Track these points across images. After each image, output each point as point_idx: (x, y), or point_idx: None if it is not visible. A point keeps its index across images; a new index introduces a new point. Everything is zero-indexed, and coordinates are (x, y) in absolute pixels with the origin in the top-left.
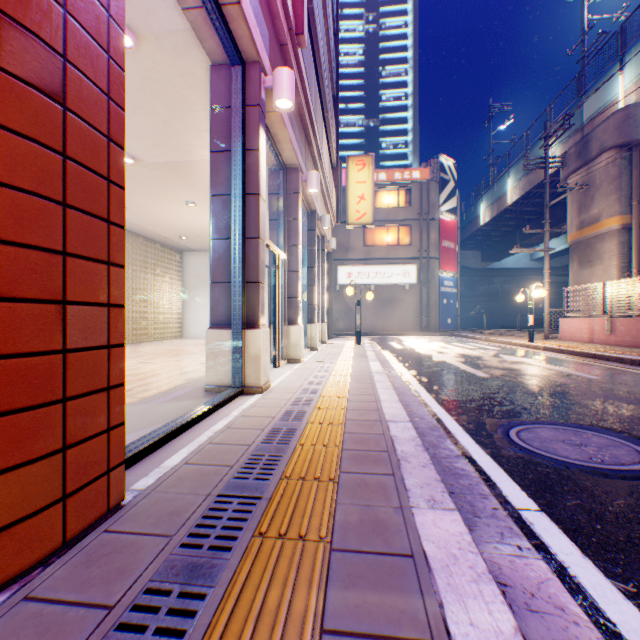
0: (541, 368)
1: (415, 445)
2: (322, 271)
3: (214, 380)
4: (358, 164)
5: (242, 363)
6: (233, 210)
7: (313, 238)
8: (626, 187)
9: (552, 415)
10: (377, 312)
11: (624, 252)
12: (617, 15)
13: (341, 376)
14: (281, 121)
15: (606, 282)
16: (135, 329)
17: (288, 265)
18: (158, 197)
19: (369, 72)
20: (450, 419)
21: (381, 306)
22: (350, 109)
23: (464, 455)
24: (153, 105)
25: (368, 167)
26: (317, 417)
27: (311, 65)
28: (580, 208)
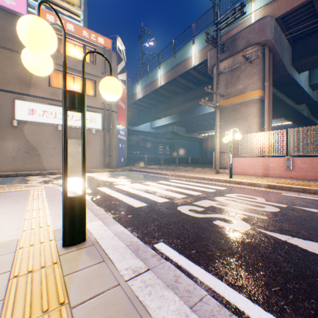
0: None
1: None
2: None
3: None
4: None
5: None
6: None
7: None
8: (262, 72)
9: None
10: None
11: (260, 115)
12: None
13: None
14: None
15: (290, 129)
16: None
17: None
18: None
19: None
20: None
21: None
22: None
23: None
24: None
25: None
26: None
27: None
28: (228, 85)
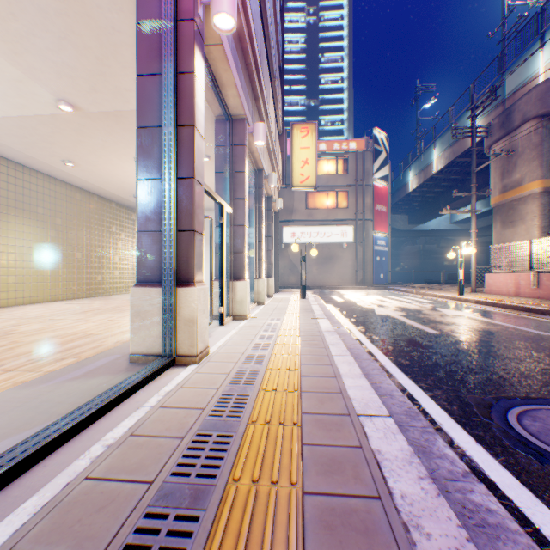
0: (485, 323)
1: (419, 478)
2: (269, 229)
3: (140, 348)
4: (302, 131)
5: (173, 327)
6: (163, 145)
7: (260, 196)
8: (547, 153)
9: (541, 388)
10: (318, 268)
11: (545, 213)
12: (533, 2)
13: (290, 337)
14: (224, 58)
15: (533, 240)
16: (89, 284)
17: (234, 219)
18: (105, 152)
19: (310, 58)
20: (425, 397)
21: (322, 263)
22: (293, 90)
23: (474, 471)
24: (80, 35)
25: (311, 134)
26: (262, 408)
27: (258, 15)
28: (503, 173)
